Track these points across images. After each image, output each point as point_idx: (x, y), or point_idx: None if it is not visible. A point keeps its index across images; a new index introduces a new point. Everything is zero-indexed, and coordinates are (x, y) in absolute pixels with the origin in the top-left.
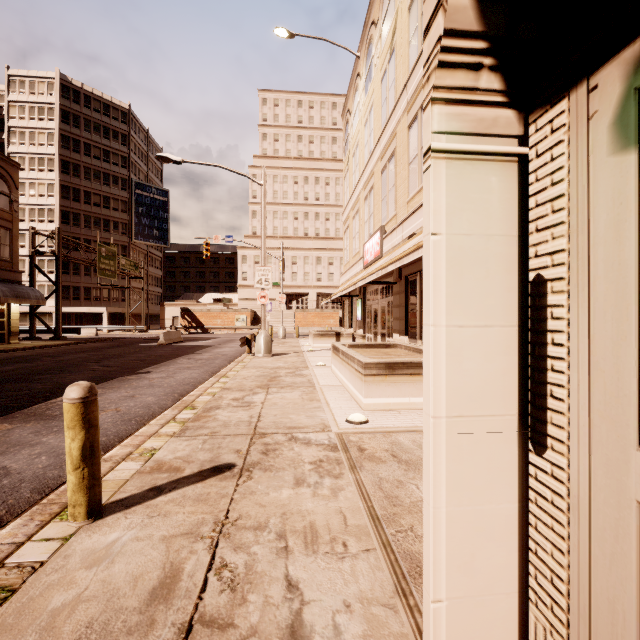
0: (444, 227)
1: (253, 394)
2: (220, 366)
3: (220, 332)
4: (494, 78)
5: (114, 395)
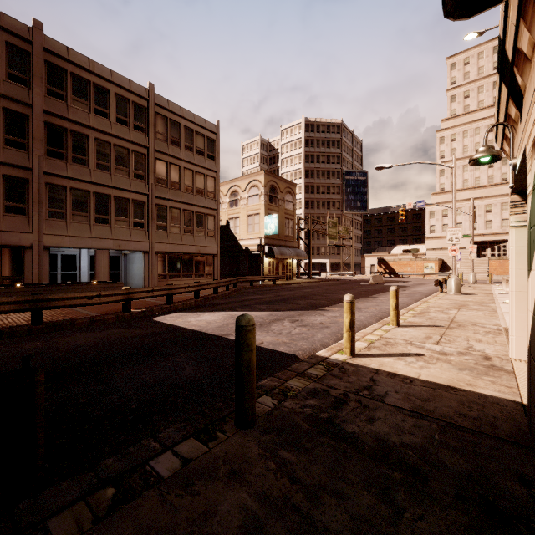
0: (514, 245)
1: (448, 310)
2: (420, 298)
3: (410, 277)
4: None
5: (368, 304)
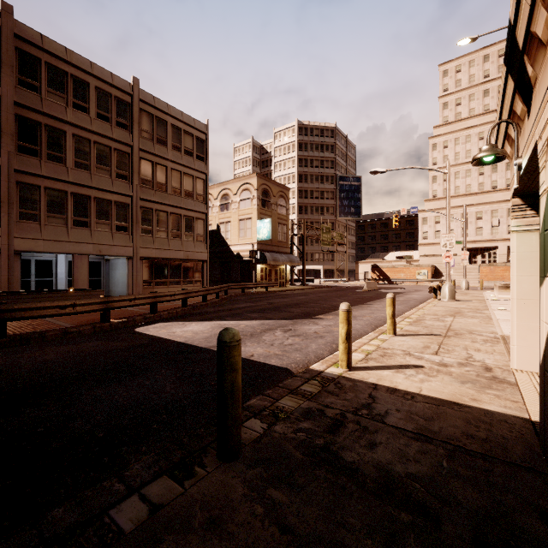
0: (515, 250)
1: (444, 317)
2: (414, 305)
3: (403, 284)
4: (531, 211)
5: (363, 311)
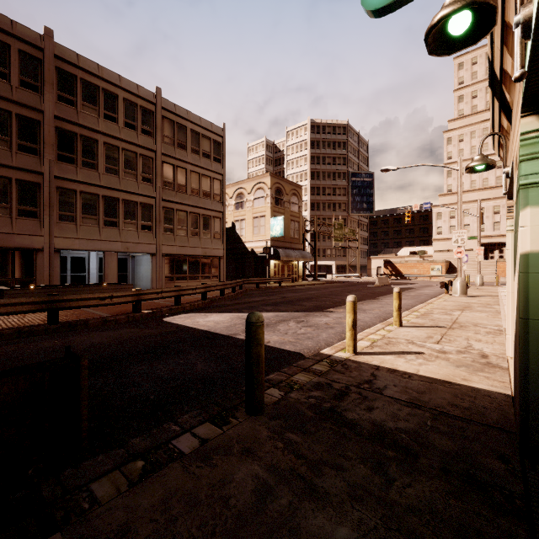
0: (510, 248)
1: (452, 311)
2: (425, 300)
3: (416, 279)
4: None
5: (373, 305)
